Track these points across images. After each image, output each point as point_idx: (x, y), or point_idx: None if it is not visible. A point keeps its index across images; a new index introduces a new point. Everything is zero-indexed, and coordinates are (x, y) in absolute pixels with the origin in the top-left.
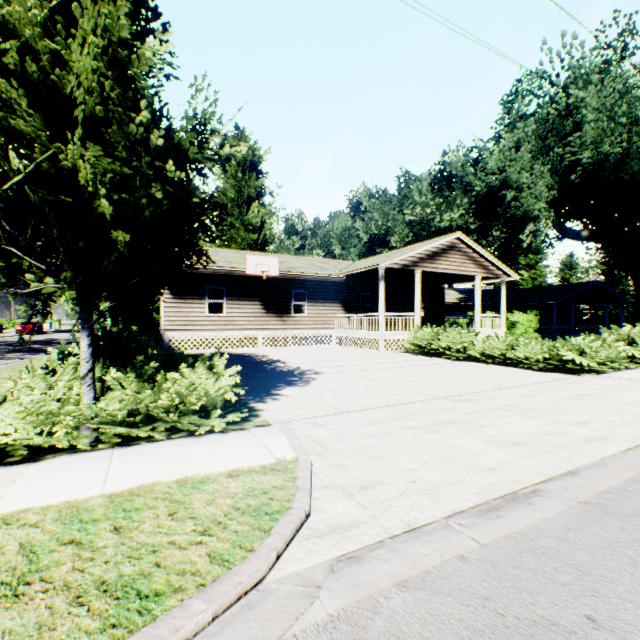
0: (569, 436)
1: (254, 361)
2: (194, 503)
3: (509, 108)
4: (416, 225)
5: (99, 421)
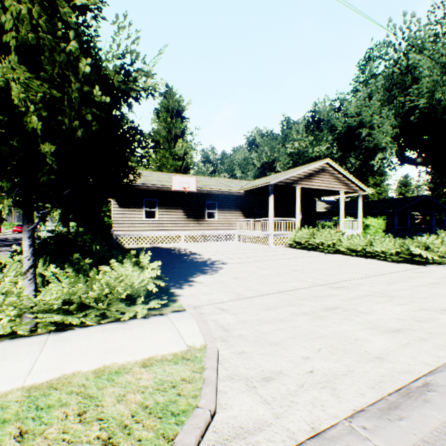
0: (438, 323)
1: (177, 253)
2: (105, 399)
3: (363, 69)
4: (295, 155)
5: (38, 310)
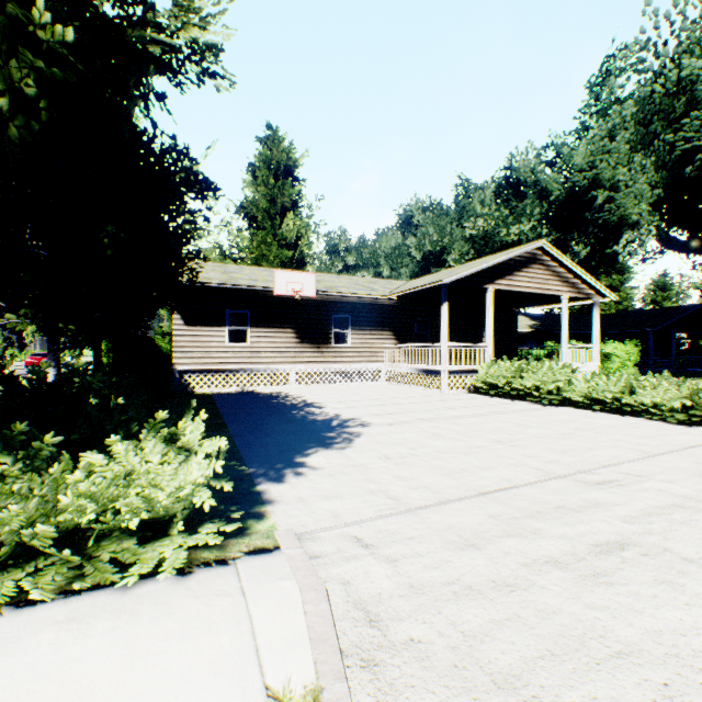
0: None
1: (281, 404)
2: None
3: (597, 92)
4: (478, 240)
5: None
